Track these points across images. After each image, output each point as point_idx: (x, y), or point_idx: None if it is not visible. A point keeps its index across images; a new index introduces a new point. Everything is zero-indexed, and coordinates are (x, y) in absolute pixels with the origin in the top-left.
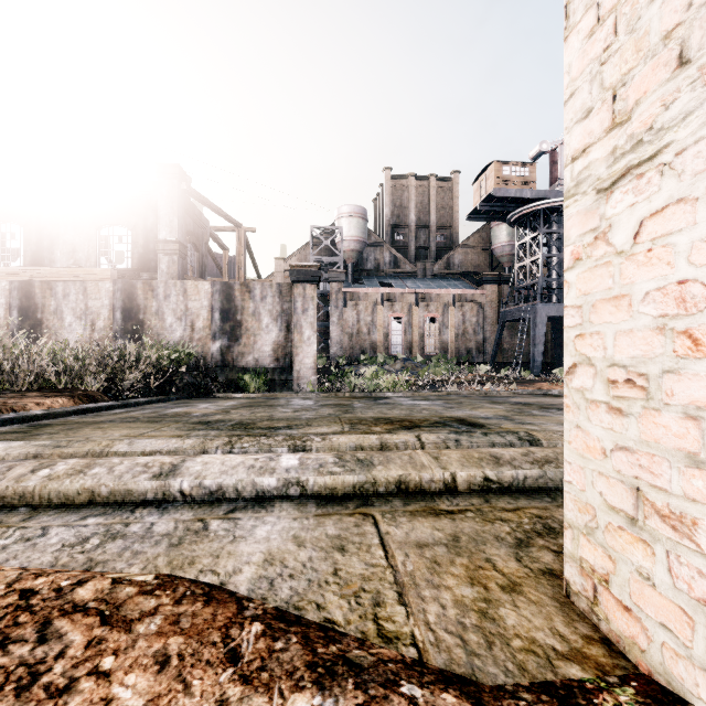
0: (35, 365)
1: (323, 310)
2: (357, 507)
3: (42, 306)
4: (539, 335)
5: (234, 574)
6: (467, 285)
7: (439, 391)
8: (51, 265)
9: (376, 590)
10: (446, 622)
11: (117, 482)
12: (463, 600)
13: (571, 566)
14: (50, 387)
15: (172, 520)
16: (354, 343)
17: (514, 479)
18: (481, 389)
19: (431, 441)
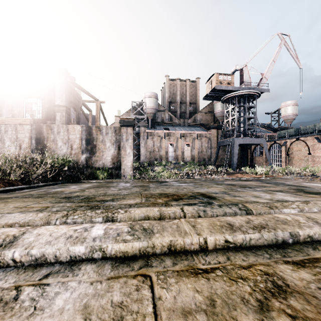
0: None
1: (137, 140)
2: (140, 268)
3: None
4: (235, 152)
5: None
6: (203, 129)
7: (191, 178)
8: (0, 116)
9: None
10: None
11: None
12: None
13: None
14: None
15: None
16: (152, 156)
17: (243, 240)
18: (210, 177)
19: (190, 212)
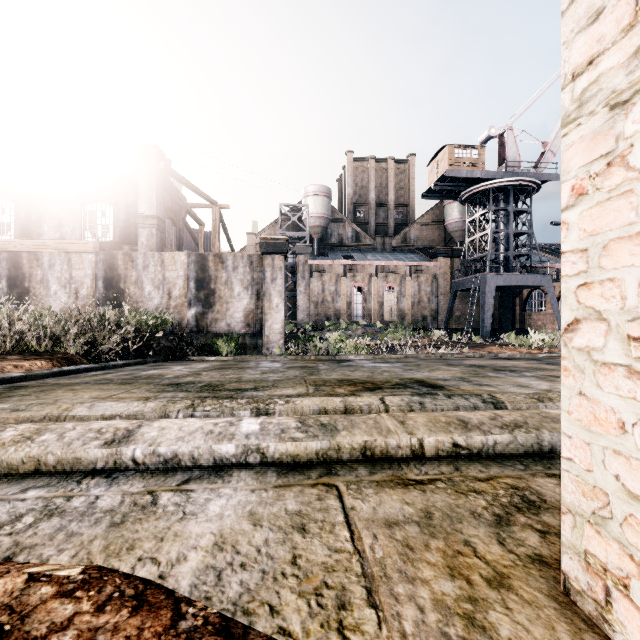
0: (16, 330)
1: (291, 280)
2: (320, 477)
3: (29, 275)
4: (488, 304)
5: (177, 563)
6: (422, 257)
7: (398, 354)
8: (39, 238)
9: (341, 586)
10: (426, 633)
11: (65, 450)
12: (444, 600)
13: (572, 559)
14: (31, 351)
15: (120, 492)
16: (319, 311)
17: (484, 444)
18: (436, 353)
19: (396, 404)
